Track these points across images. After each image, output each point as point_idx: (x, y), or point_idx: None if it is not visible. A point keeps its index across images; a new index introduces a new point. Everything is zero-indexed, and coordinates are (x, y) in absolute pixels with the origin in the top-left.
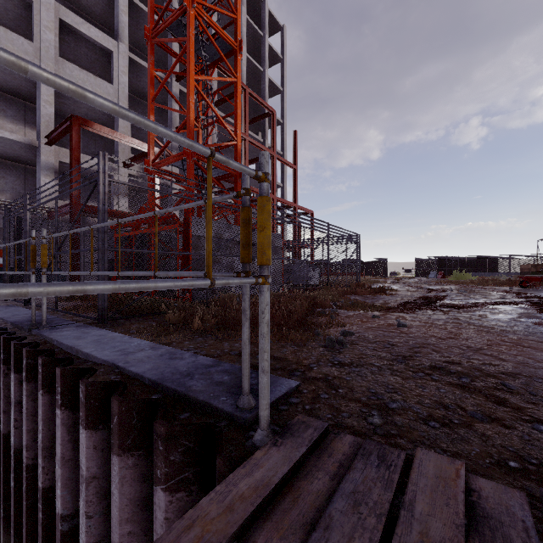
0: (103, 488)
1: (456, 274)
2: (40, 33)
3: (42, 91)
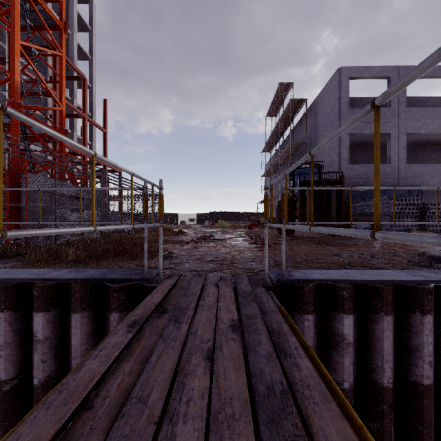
0: (54, 343)
1: (220, 222)
2: None
3: None
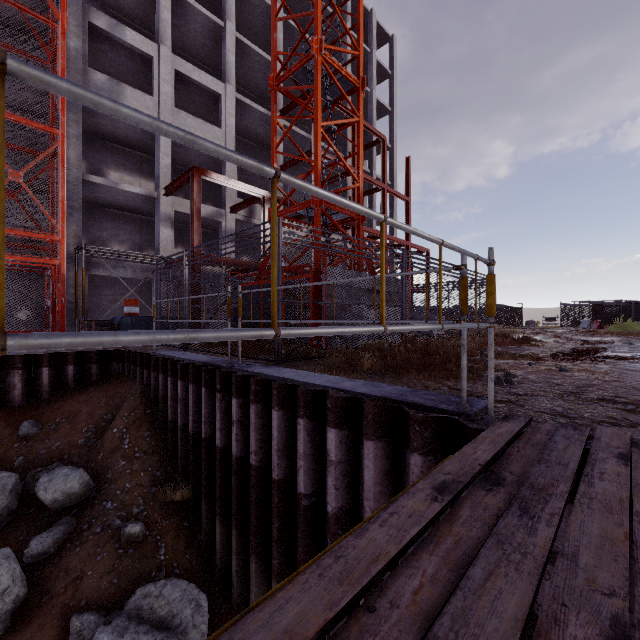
0: (346, 470)
1: (618, 323)
2: (159, 87)
3: (161, 143)
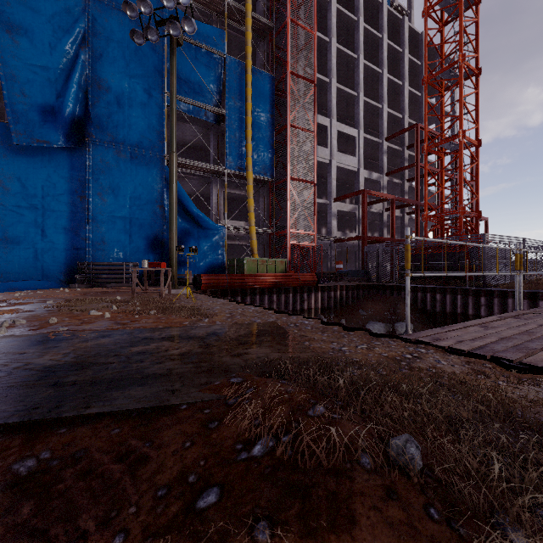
0: None
1: None
2: (331, 142)
3: (332, 173)
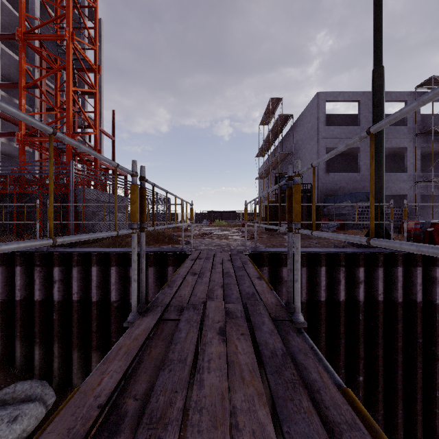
0: (139, 283)
1: (217, 221)
2: None
3: None
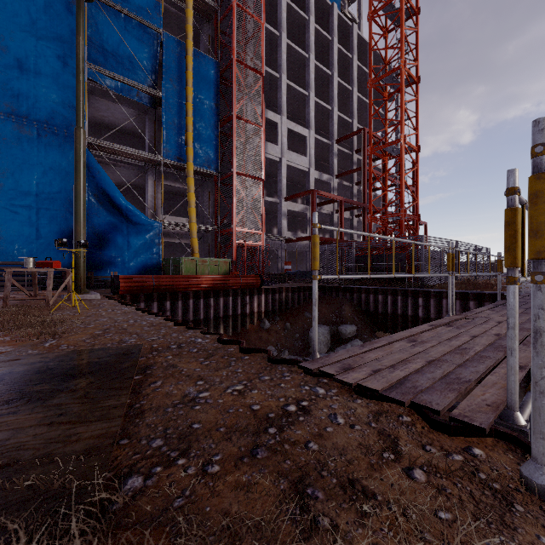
0: None
1: None
2: (281, 140)
3: (282, 172)
